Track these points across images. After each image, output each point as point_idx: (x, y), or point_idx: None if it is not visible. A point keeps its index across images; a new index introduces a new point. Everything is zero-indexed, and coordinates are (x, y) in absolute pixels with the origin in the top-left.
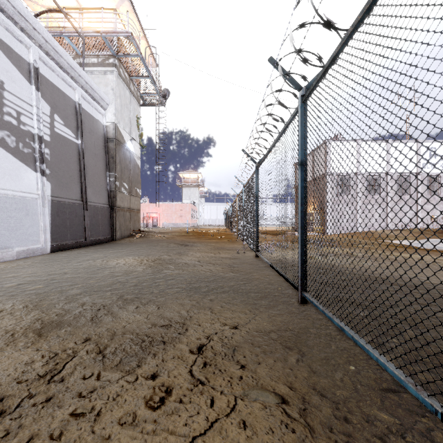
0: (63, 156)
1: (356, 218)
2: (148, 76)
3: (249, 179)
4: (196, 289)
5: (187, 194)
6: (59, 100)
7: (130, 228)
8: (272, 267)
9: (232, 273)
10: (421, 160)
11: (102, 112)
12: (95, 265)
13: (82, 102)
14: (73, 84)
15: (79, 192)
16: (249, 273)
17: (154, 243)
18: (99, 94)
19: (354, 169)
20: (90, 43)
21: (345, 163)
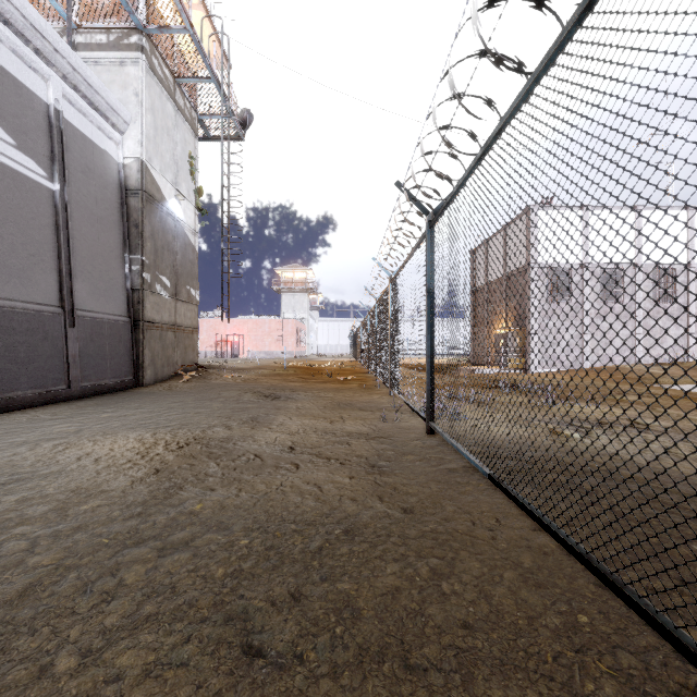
0: (12, 210)
1: (583, 343)
2: (209, 77)
3: (406, 259)
4: (249, 632)
5: (290, 304)
6: (4, 93)
7: (176, 362)
8: (501, 488)
9: (380, 506)
10: (694, 241)
11: (114, 137)
12: (18, 465)
13: (67, 108)
14: (40, 67)
15: (54, 288)
16: (432, 506)
17: (214, 392)
18: (106, 99)
19: (579, 257)
20: (93, 6)
21: (563, 247)
